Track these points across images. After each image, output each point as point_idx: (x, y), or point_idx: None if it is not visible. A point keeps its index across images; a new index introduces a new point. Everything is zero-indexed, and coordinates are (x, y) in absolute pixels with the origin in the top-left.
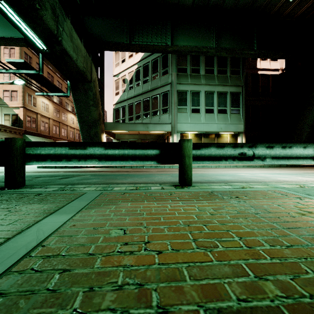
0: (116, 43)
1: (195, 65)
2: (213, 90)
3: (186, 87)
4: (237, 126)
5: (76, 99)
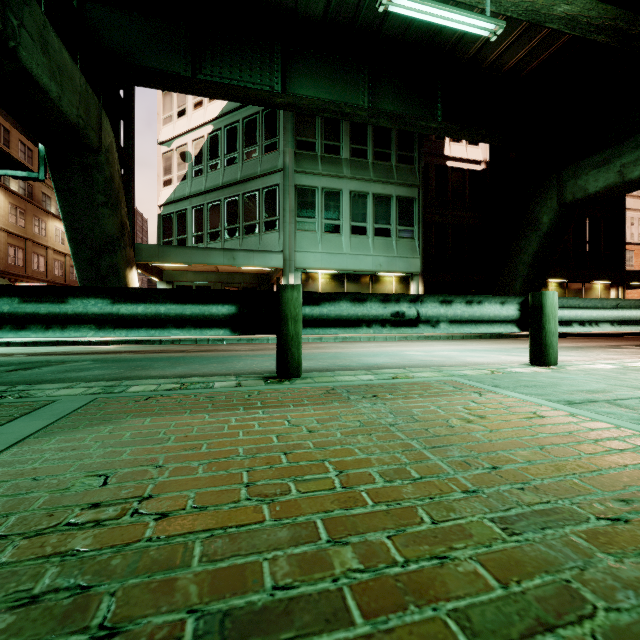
0: (161, 72)
1: (331, 138)
2: (366, 189)
3: (313, 179)
4: (409, 262)
5: (63, 189)
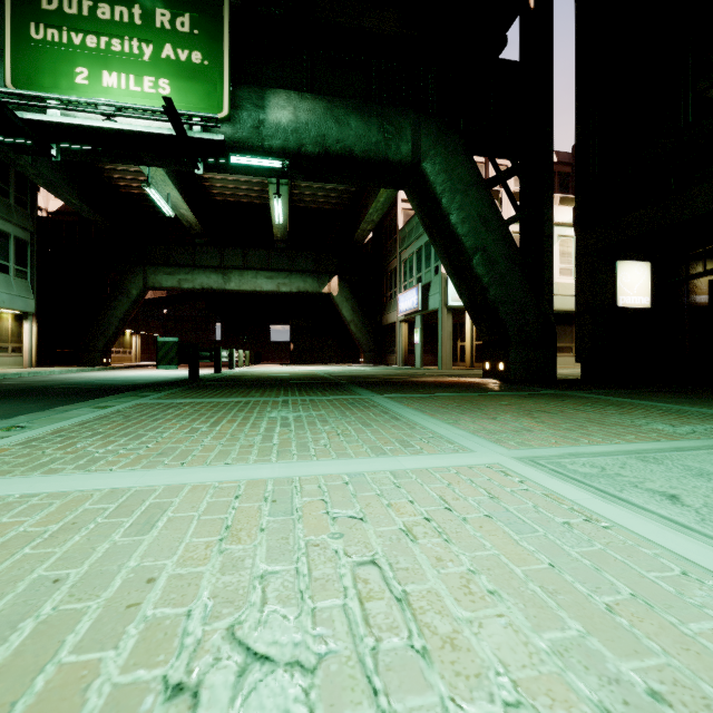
0: None
1: None
2: None
3: None
4: (28, 302)
5: None
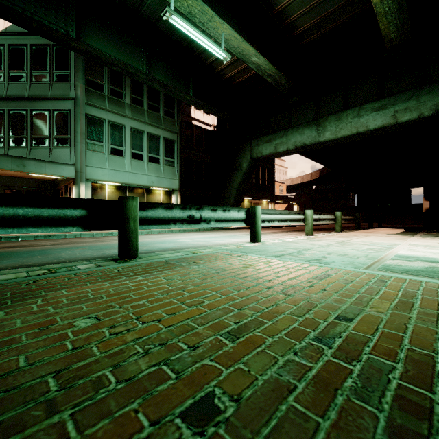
0: None
1: (116, 85)
2: (143, 128)
3: (101, 113)
4: (172, 182)
5: None
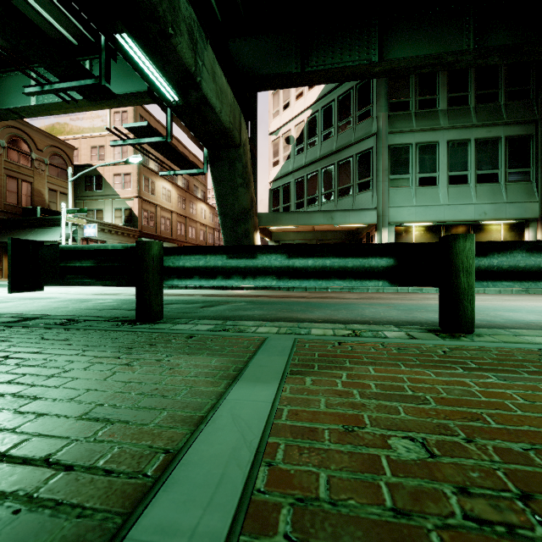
0: (279, 75)
1: (426, 93)
2: (466, 136)
3: (406, 137)
4: (524, 207)
5: (217, 178)
